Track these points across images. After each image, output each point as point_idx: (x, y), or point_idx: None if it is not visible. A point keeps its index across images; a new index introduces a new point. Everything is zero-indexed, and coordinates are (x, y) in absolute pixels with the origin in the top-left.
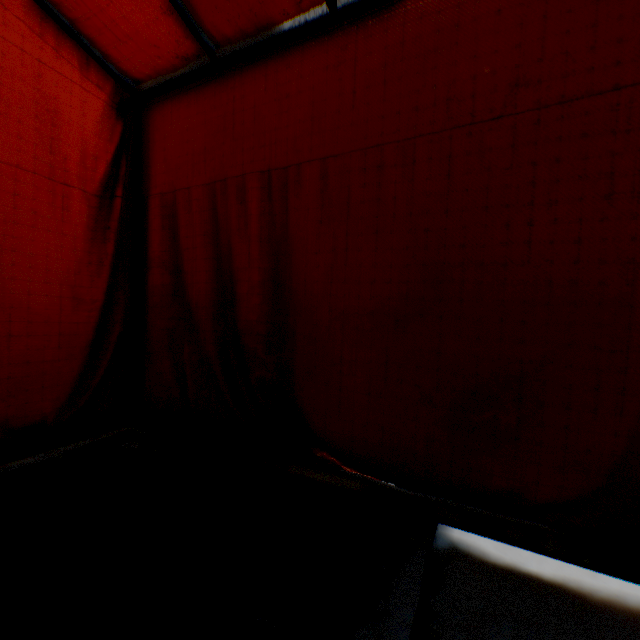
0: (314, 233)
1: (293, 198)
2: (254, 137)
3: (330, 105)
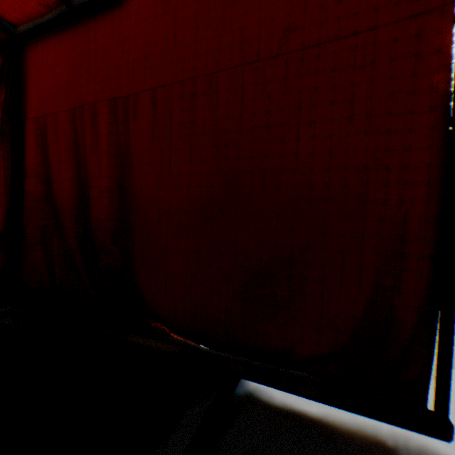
0: (147, 148)
1: (132, 121)
2: (104, 72)
3: (158, 46)
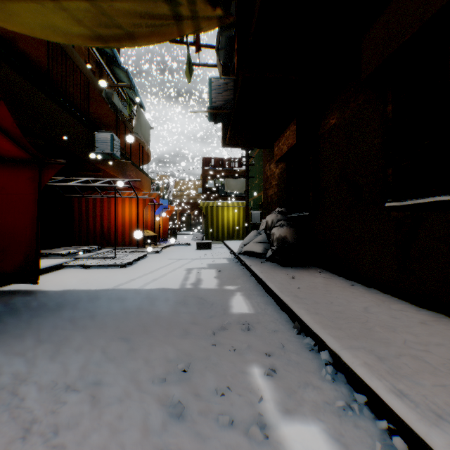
0: None
1: None
2: None
3: None
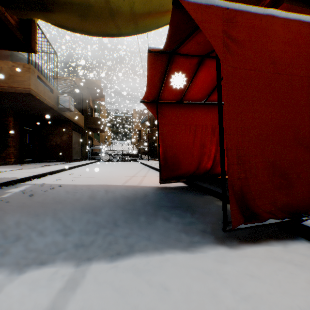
0: None
1: None
2: None
3: None
